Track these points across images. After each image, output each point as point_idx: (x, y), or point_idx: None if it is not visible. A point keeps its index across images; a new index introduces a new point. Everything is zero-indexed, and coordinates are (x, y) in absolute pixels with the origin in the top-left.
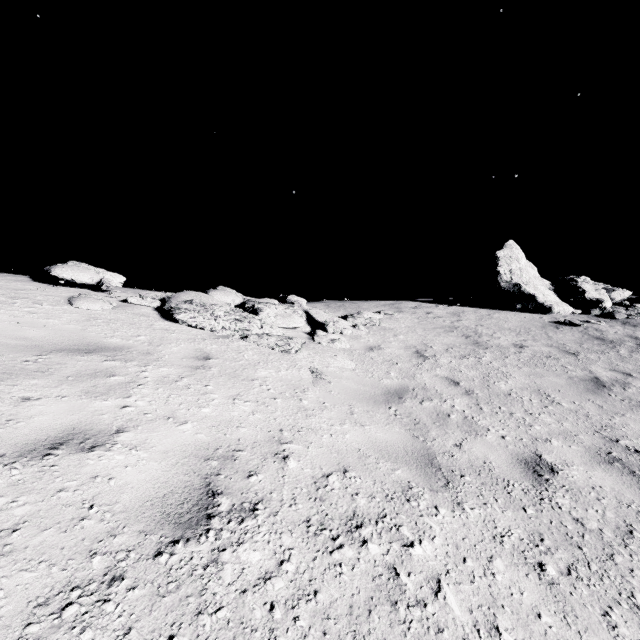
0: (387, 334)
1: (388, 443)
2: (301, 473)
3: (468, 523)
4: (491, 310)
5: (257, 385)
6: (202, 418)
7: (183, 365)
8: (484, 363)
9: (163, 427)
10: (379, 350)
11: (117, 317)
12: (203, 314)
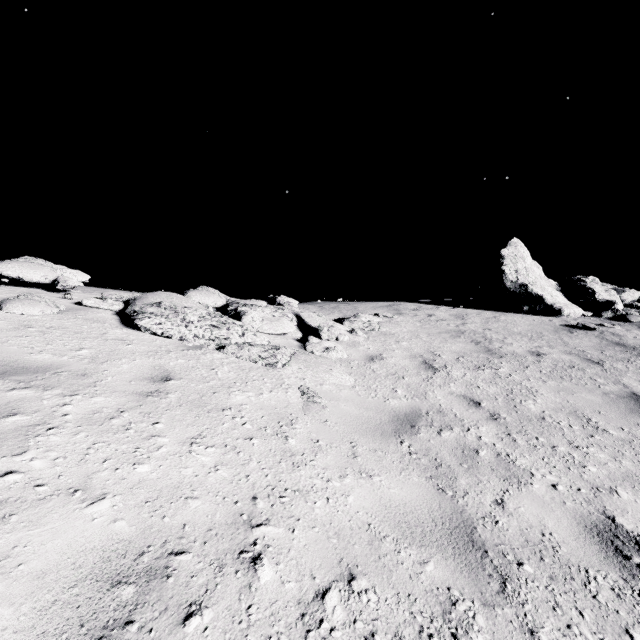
0: (388, 340)
1: (407, 506)
2: (280, 594)
3: None
4: (496, 312)
5: (228, 417)
6: (133, 486)
7: (129, 391)
8: (503, 376)
9: (58, 512)
10: (381, 360)
11: (60, 324)
12: (172, 319)
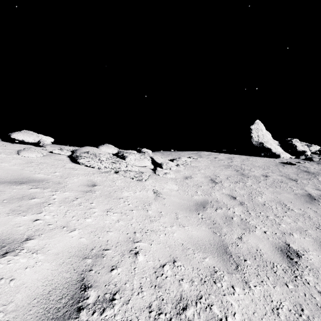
0: (194, 169)
1: (199, 238)
2: (146, 265)
3: (254, 299)
4: (248, 156)
5: (122, 202)
6: (85, 226)
7: (79, 190)
8: (248, 186)
9: (59, 234)
10: (191, 178)
11: (44, 161)
12: (94, 159)
